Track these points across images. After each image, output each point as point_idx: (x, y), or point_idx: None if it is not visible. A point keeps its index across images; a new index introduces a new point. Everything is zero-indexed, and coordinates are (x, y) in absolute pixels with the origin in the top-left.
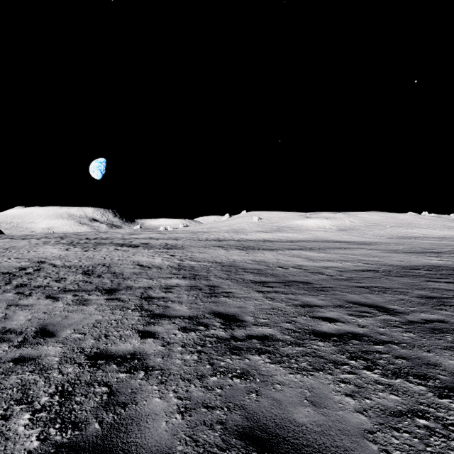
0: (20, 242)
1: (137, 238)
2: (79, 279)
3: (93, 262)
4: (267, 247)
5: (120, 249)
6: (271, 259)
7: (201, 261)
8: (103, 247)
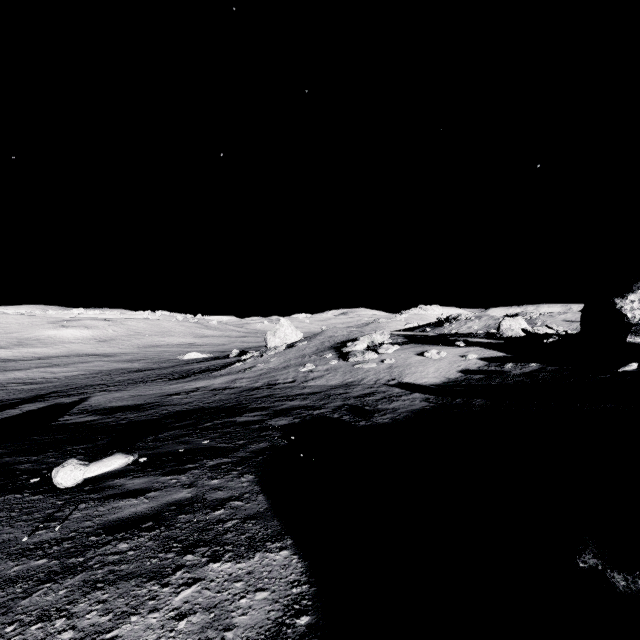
0: None
1: None
2: None
3: None
4: (13, 368)
5: None
6: (23, 376)
7: None
8: None
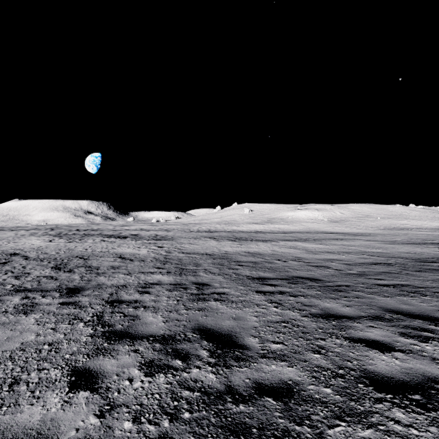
0: (6, 233)
1: (128, 230)
2: (44, 274)
3: (72, 254)
4: (259, 238)
5: (107, 240)
6: (266, 251)
7: (191, 253)
8: (89, 239)
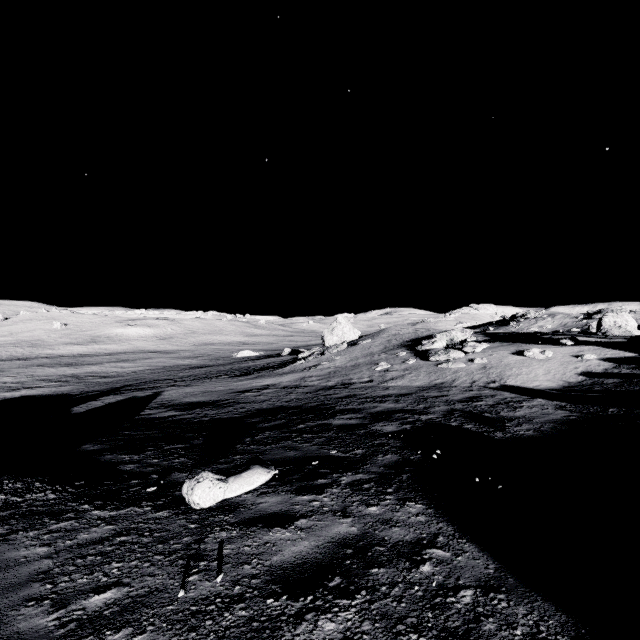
0: None
1: None
2: None
3: None
4: (89, 362)
5: None
6: (98, 370)
7: (49, 376)
8: None
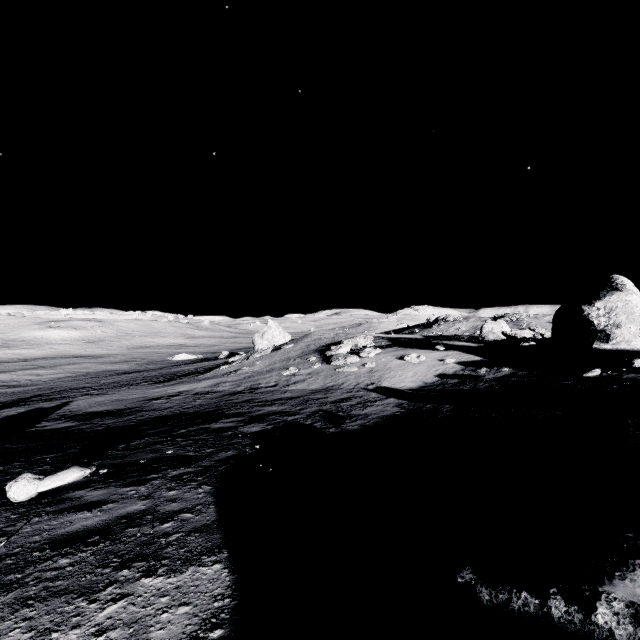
0: None
1: None
2: None
3: None
4: None
5: None
6: (7, 379)
7: None
8: None
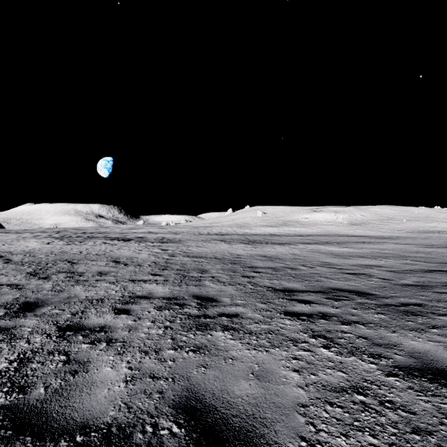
0: (9, 235)
1: (136, 232)
2: (11, 281)
3: (61, 258)
4: (275, 241)
5: (109, 242)
6: (286, 255)
7: (197, 256)
8: (90, 241)
